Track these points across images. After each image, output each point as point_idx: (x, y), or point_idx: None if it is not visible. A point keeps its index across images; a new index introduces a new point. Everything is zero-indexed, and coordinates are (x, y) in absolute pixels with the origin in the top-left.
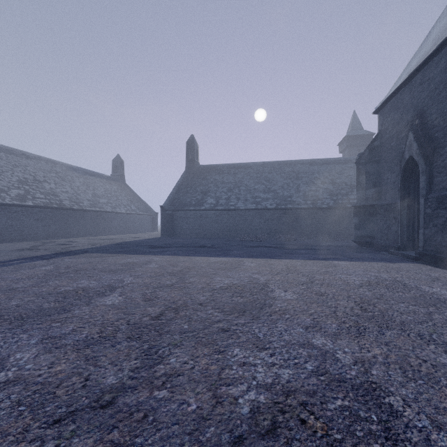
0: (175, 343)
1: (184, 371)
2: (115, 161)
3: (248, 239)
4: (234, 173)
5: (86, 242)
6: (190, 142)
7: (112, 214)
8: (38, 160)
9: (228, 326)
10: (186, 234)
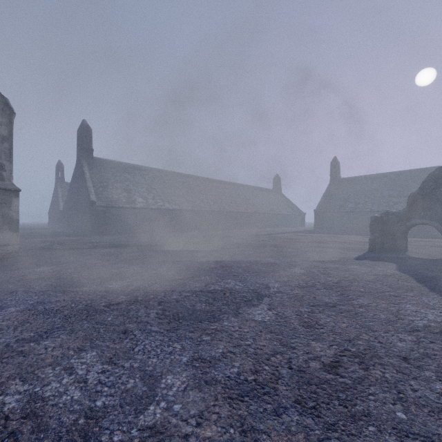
0: (345, 240)
1: (348, 241)
2: (275, 179)
3: None
4: (371, 183)
5: (278, 230)
6: (333, 162)
7: (279, 215)
8: (243, 187)
9: (356, 240)
10: (331, 228)
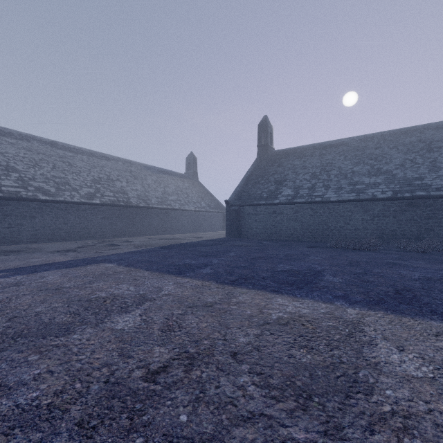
0: None
1: None
2: (188, 159)
3: (346, 247)
4: (320, 154)
5: (140, 242)
6: (262, 124)
7: (179, 212)
8: (116, 161)
9: None
10: (255, 234)
